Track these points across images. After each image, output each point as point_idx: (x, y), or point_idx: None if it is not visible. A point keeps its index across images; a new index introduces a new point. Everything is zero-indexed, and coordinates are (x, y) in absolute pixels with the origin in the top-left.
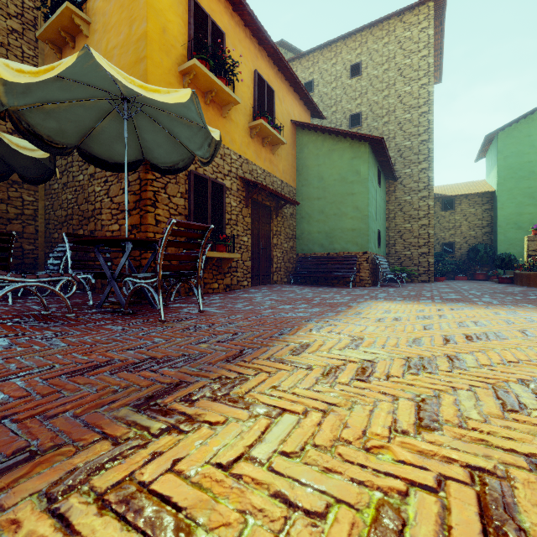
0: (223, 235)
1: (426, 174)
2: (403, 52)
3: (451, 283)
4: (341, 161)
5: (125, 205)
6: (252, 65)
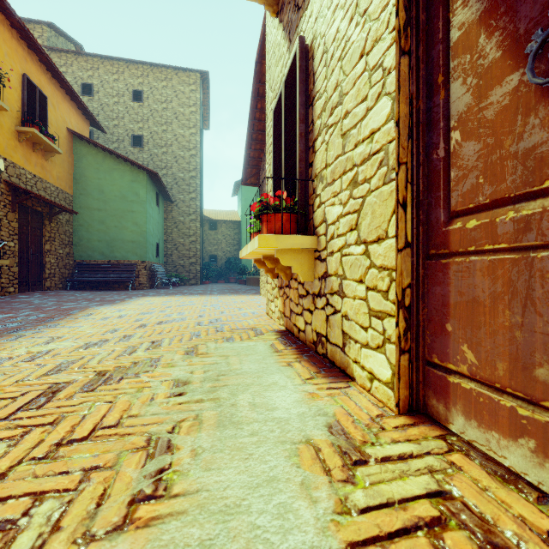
0: None
1: (195, 202)
2: (178, 100)
3: (212, 285)
4: (122, 181)
5: None
6: (20, 66)
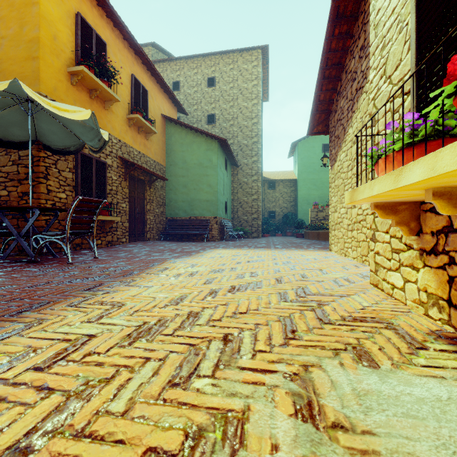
0: (106, 202)
1: (256, 164)
2: (242, 78)
3: (271, 238)
4: (199, 151)
5: (15, 175)
6: (129, 69)
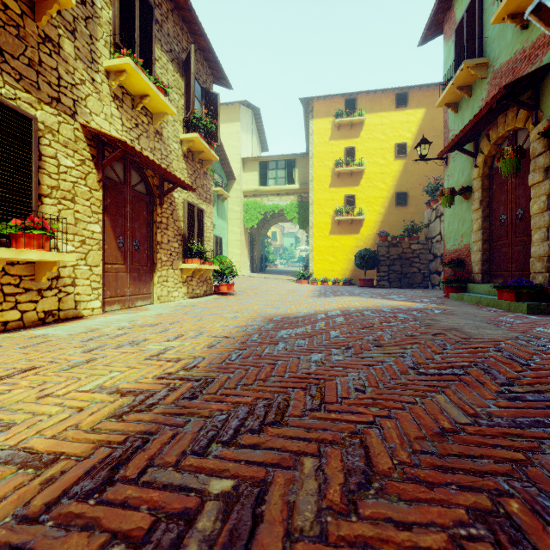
0: None
1: None
2: None
3: None
4: None
5: None
6: None
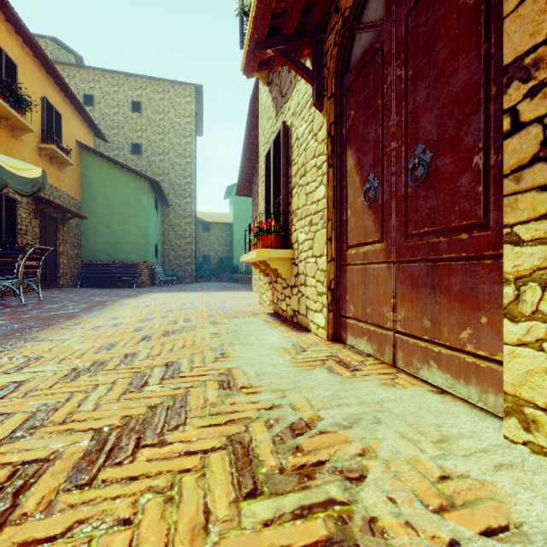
0: (20, 245)
1: (190, 206)
2: (174, 111)
3: (206, 283)
4: (126, 188)
5: None
6: (40, 90)
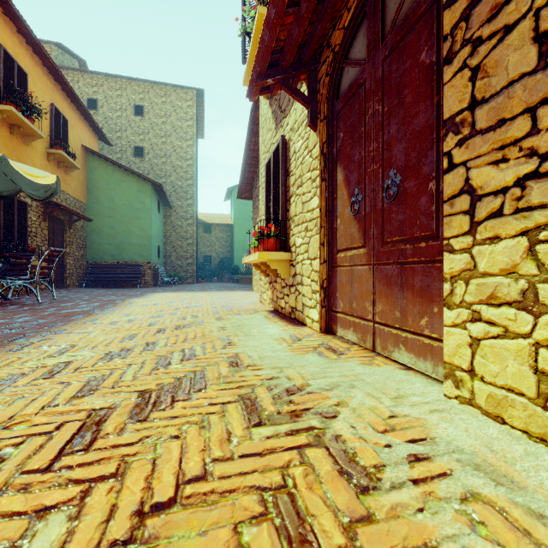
0: (31, 246)
1: (192, 208)
2: (176, 115)
3: (207, 283)
4: (130, 191)
5: None
6: (49, 97)
